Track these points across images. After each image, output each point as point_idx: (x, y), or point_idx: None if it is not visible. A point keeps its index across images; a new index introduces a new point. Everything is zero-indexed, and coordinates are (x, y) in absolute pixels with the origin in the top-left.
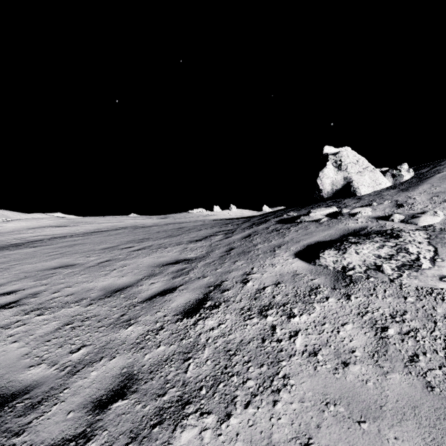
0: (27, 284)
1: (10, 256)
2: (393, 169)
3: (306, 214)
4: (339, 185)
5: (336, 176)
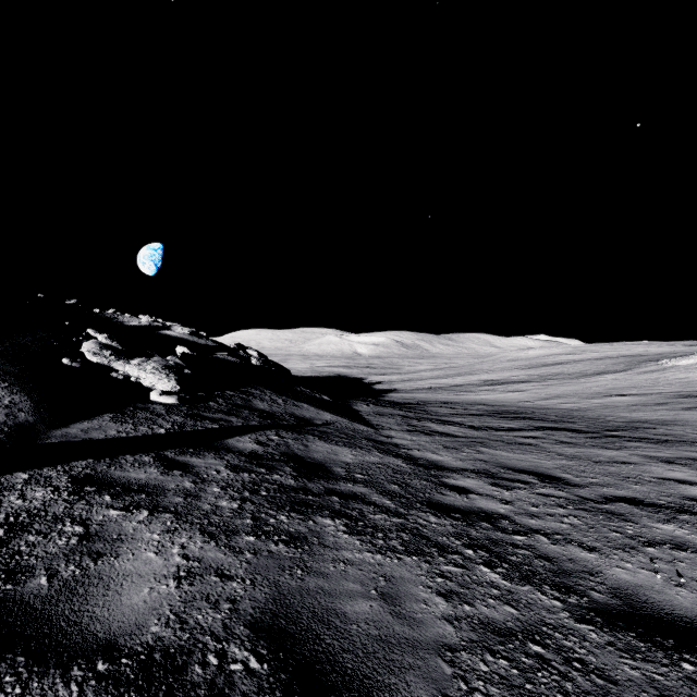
0: (585, 370)
1: (566, 366)
2: None
3: None
4: None
5: None
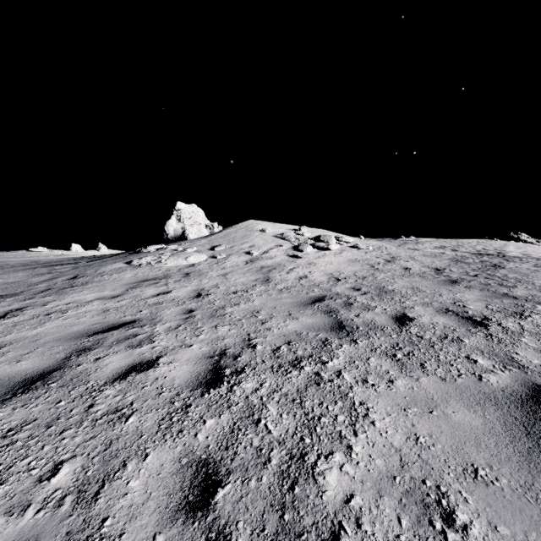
0: None
1: None
2: (210, 225)
3: (146, 248)
4: (179, 232)
5: (177, 226)
